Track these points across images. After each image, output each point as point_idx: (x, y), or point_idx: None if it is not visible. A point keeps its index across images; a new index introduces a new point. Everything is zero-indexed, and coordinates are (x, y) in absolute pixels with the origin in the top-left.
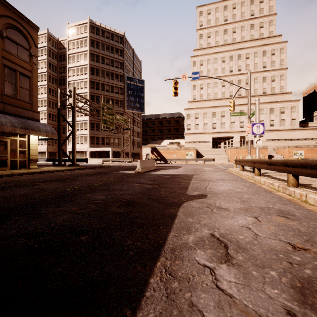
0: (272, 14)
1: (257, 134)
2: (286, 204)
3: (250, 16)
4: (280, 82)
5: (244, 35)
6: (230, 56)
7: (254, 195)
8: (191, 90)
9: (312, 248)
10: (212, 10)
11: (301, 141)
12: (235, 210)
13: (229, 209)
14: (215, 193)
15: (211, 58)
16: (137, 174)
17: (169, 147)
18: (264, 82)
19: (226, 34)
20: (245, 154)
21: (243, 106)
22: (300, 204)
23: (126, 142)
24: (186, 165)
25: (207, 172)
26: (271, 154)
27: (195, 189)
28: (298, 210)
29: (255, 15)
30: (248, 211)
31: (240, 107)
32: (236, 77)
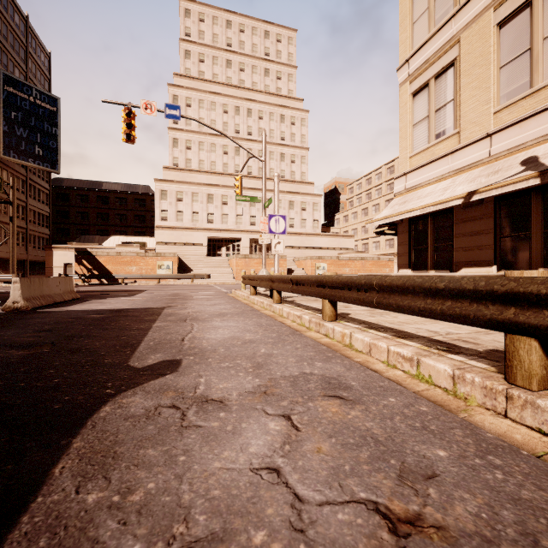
0: (292, 66)
1: (277, 233)
2: (329, 359)
3: (264, 54)
4: (301, 167)
5: (256, 81)
6: (236, 106)
7: (277, 346)
8: (170, 147)
9: (424, 509)
10: (207, 17)
11: (324, 251)
12: (241, 402)
13: (227, 400)
14: (201, 352)
15: (205, 100)
16: (7, 316)
17: (121, 251)
18: (282, 162)
19: (230, 68)
20: (258, 267)
21: (255, 192)
22: (346, 353)
23: (3, 234)
24: (157, 287)
25: (195, 299)
26: (291, 268)
27: (156, 348)
28: (351, 370)
29: (271, 57)
30: (269, 396)
31: (251, 193)
32: (245, 143)
